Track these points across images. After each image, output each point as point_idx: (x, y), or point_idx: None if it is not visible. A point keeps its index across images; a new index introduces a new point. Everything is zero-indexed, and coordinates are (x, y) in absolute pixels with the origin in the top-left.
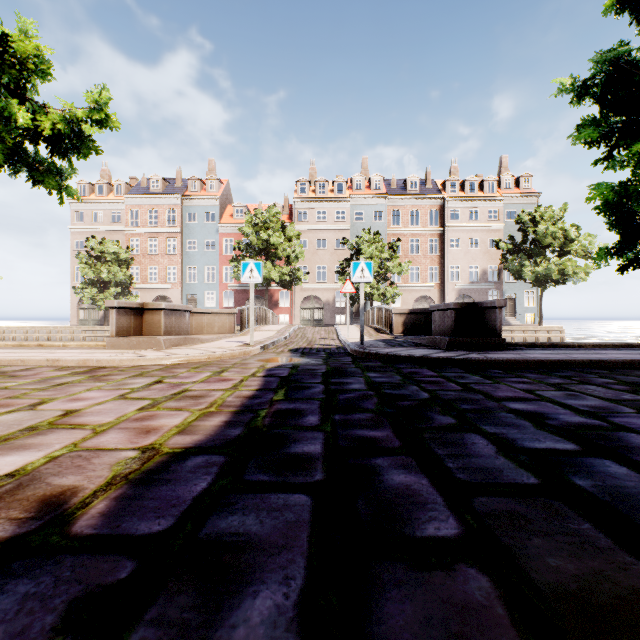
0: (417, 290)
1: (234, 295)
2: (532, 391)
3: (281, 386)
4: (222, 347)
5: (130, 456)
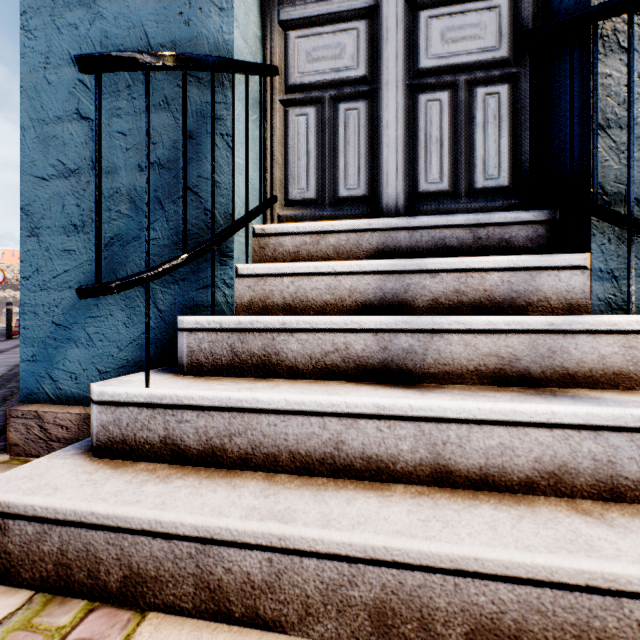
0: None
1: None
2: None
3: None
4: None
5: None
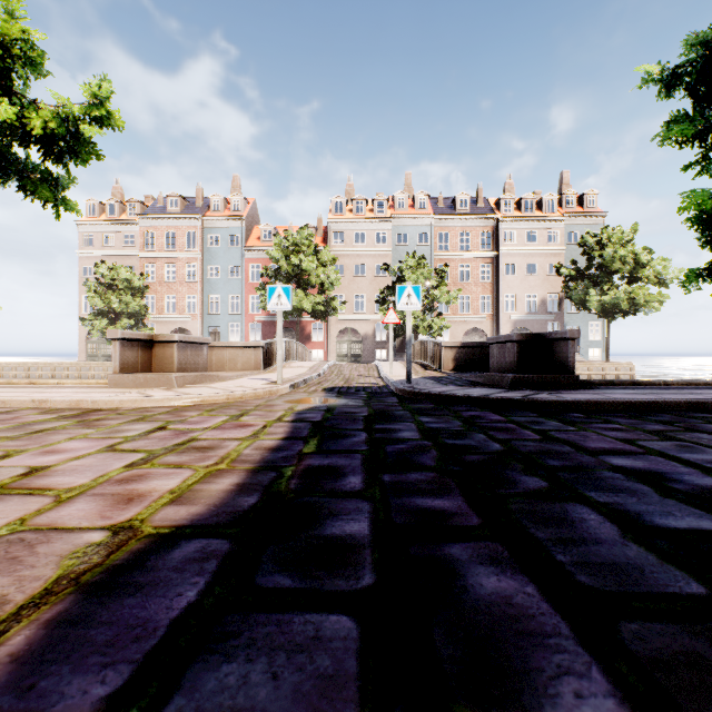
0: (467, 322)
1: (261, 328)
2: (631, 441)
3: (313, 434)
4: (244, 386)
5: (94, 541)
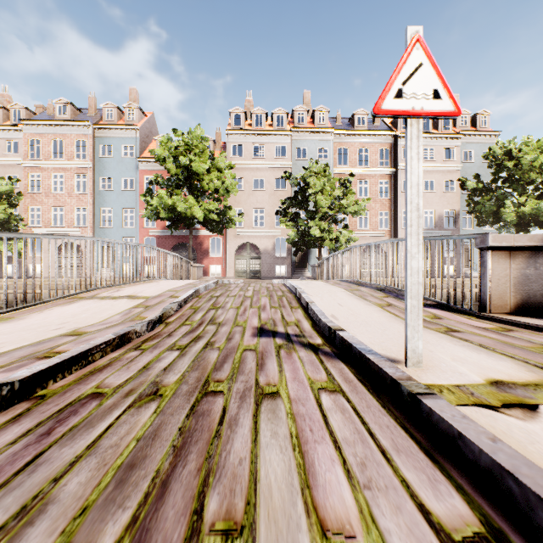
0: (366, 238)
1: (157, 242)
2: None
3: None
4: None
5: None
